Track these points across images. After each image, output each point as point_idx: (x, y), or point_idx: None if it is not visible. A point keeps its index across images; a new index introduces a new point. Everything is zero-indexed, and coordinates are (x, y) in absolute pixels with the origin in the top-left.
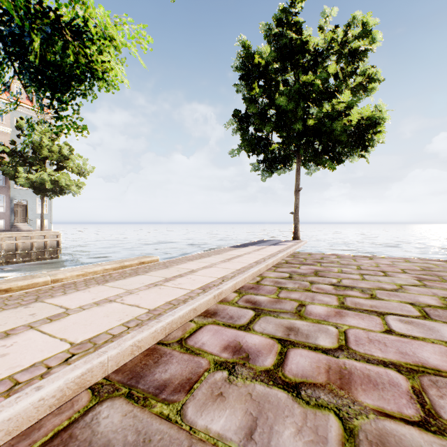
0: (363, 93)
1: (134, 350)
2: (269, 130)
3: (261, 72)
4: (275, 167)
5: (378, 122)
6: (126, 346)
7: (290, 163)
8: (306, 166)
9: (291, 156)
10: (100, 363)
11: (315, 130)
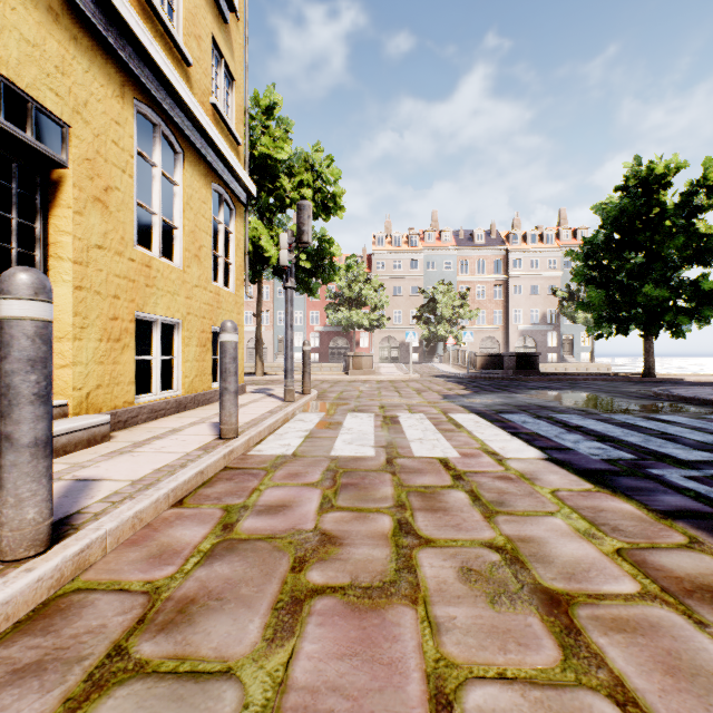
0: None
1: (708, 380)
2: None
3: None
4: None
5: None
6: (706, 378)
7: None
8: None
9: None
10: (701, 379)
11: None
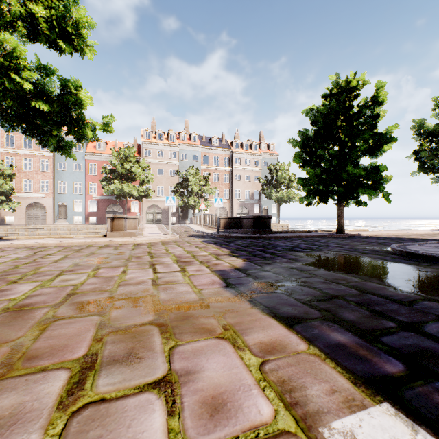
0: None
1: (372, 234)
2: (437, 165)
3: (430, 132)
4: None
5: None
6: (372, 233)
7: None
8: None
9: None
10: (369, 234)
11: None
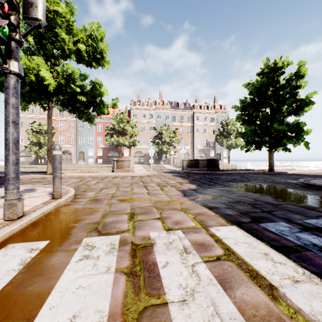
0: None
1: (297, 172)
2: None
3: None
4: None
5: None
6: (296, 172)
7: None
8: None
9: None
10: (294, 172)
11: None
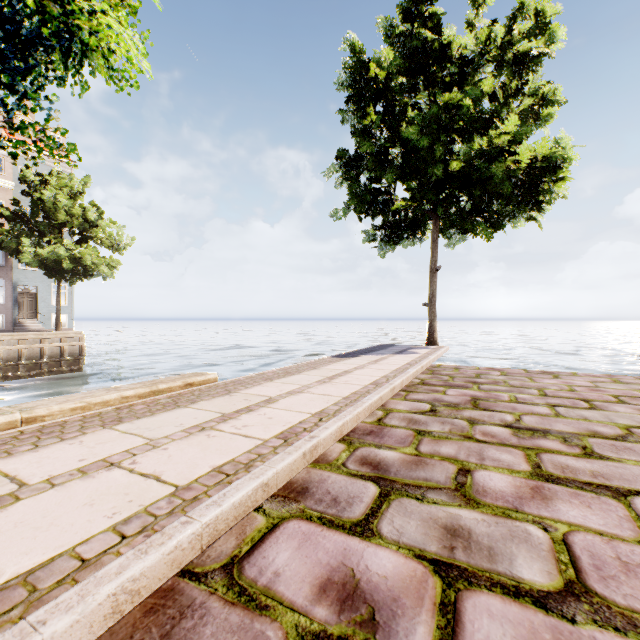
0: (534, 122)
1: (121, 603)
2: (392, 178)
3: (379, 90)
4: (400, 235)
5: (559, 165)
6: (99, 598)
7: (422, 229)
8: (447, 234)
9: (424, 218)
10: None
11: (462, 177)
